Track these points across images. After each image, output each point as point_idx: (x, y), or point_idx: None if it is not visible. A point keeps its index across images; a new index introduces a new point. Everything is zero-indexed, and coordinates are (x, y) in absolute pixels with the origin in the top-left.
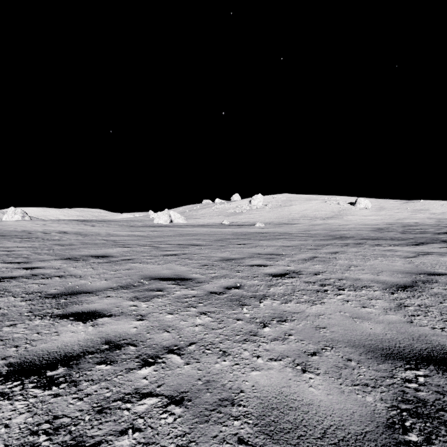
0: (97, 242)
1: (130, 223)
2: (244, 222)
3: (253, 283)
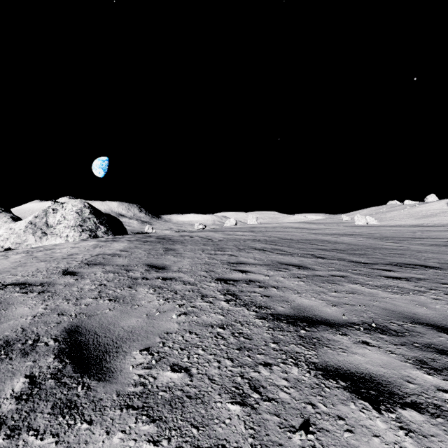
0: (357, 231)
1: (339, 224)
2: (435, 224)
3: (419, 236)
